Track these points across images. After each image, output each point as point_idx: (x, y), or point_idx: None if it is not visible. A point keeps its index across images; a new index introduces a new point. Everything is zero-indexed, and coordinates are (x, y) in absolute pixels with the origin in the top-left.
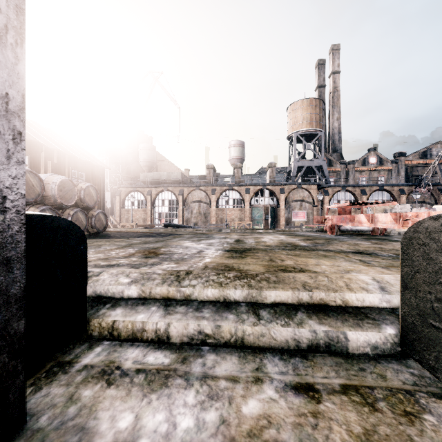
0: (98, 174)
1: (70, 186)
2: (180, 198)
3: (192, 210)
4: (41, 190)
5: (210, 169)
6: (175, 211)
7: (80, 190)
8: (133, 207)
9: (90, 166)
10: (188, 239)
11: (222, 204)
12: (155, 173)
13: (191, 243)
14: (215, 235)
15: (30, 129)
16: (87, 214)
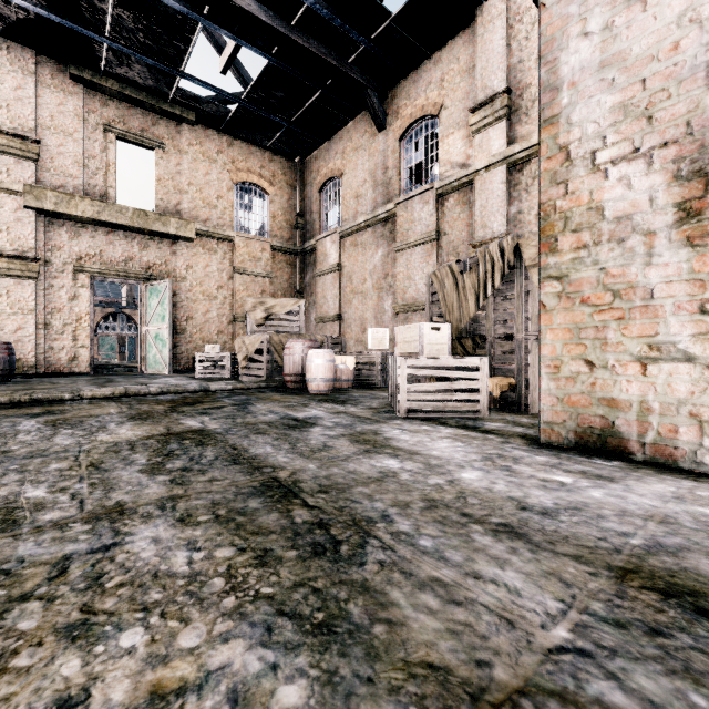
0: None
1: None
2: None
3: None
4: None
5: None
6: None
7: None
8: None
9: None
10: None
11: None
12: None
13: None
14: None
15: None
16: None
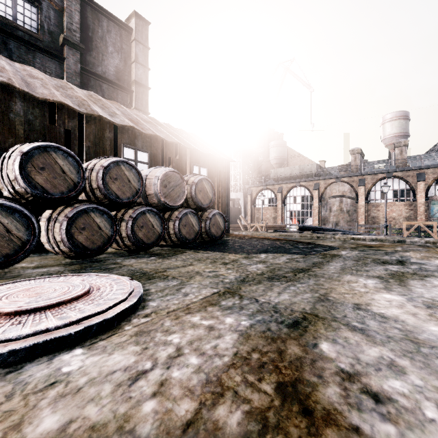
0: (222, 169)
1: (178, 180)
2: (315, 193)
3: (330, 207)
4: (140, 187)
5: (355, 154)
6: (308, 209)
7: (191, 186)
8: (263, 206)
9: (213, 160)
10: (364, 272)
11: (374, 197)
12: (285, 168)
13: (393, 297)
14: (408, 254)
15: (156, 127)
16: (199, 216)
